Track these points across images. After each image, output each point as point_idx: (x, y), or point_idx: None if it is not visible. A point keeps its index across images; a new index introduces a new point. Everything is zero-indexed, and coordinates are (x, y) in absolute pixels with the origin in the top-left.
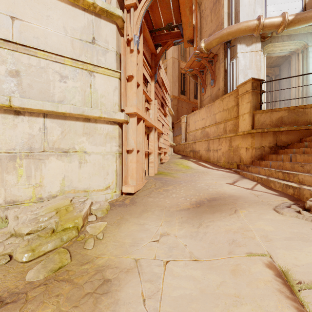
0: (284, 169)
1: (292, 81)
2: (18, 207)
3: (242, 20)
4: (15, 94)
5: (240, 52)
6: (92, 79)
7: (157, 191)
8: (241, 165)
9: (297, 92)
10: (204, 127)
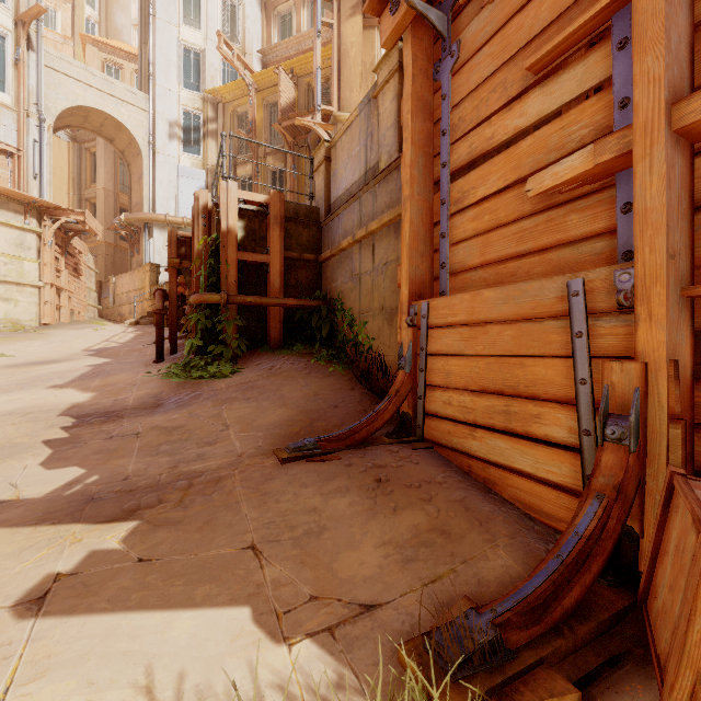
0: None
1: None
2: None
3: (158, 209)
4: None
5: (156, 235)
6: (22, 264)
7: (65, 325)
8: None
9: None
10: (129, 292)
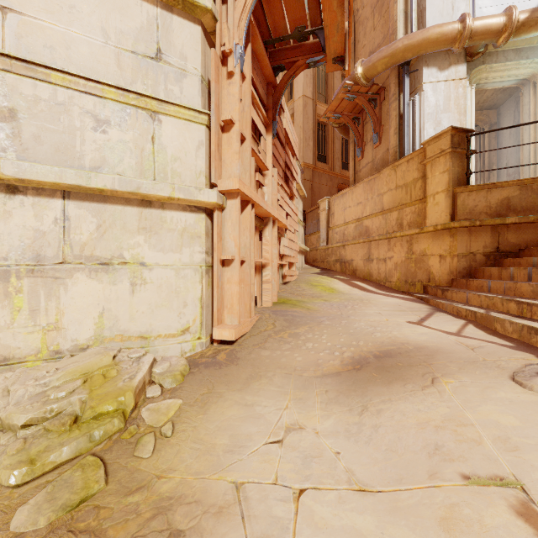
0: (518, 296)
1: (523, 133)
2: (13, 370)
3: (431, 24)
4: (7, 153)
5: (428, 81)
6: (156, 126)
7: (278, 336)
8: (431, 286)
9: (533, 153)
10: (362, 219)
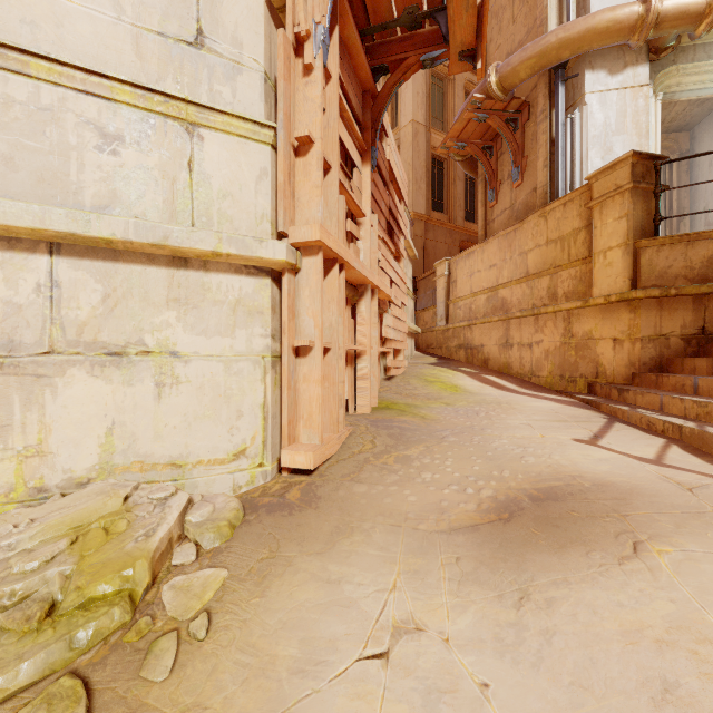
0: None
1: None
2: None
3: (598, 9)
4: None
5: (593, 91)
6: (194, 145)
7: (380, 462)
8: (601, 384)
9: None
10: (497, 288)
